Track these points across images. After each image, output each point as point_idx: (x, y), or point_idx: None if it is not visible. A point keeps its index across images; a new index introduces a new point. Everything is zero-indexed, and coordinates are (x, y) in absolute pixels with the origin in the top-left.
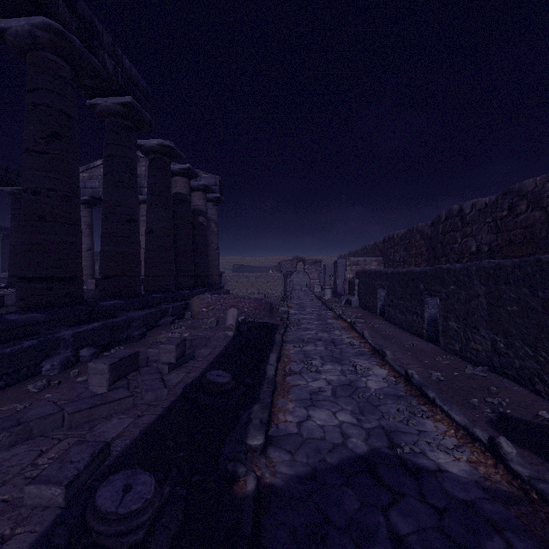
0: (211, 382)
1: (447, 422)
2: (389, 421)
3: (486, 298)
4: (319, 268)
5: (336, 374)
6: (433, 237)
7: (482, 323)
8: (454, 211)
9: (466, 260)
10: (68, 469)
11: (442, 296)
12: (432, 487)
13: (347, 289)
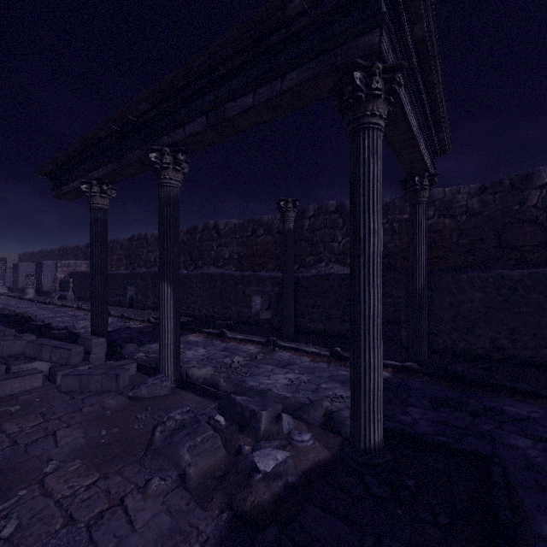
0: (37, 324)
1: (138, 321)
2: (119, 325)
3: (152, 284)
4: (4, 267)
5: (88, 322)
6: (130, 249)
7: (151, 294)
8: (142, 235)
9: (149, 266)
10: (29, 335)
11: (136, 285)
12: (134, 328)
13: (59, 287)
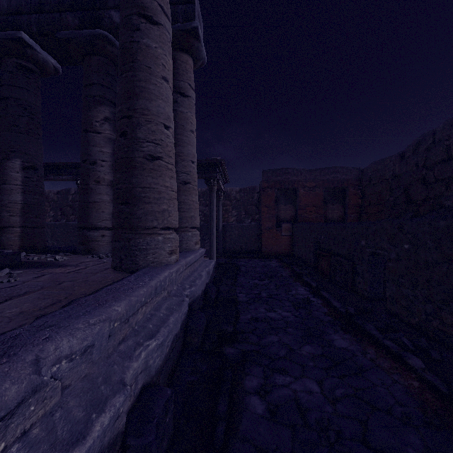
0: None
1: None
2: None
3: (51, 232)
4: None
5: None
6: None
7: (49, 239)
8: None
9: None
10: None
11: None
12: None
13: None
